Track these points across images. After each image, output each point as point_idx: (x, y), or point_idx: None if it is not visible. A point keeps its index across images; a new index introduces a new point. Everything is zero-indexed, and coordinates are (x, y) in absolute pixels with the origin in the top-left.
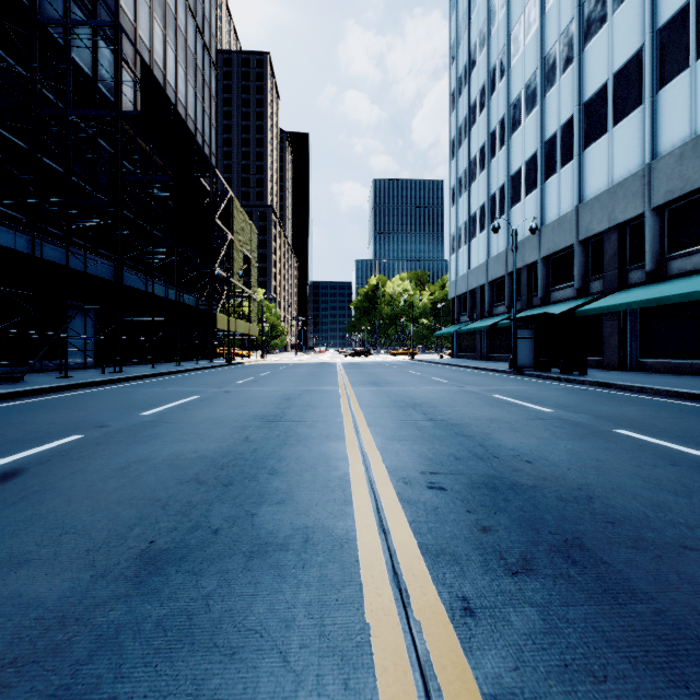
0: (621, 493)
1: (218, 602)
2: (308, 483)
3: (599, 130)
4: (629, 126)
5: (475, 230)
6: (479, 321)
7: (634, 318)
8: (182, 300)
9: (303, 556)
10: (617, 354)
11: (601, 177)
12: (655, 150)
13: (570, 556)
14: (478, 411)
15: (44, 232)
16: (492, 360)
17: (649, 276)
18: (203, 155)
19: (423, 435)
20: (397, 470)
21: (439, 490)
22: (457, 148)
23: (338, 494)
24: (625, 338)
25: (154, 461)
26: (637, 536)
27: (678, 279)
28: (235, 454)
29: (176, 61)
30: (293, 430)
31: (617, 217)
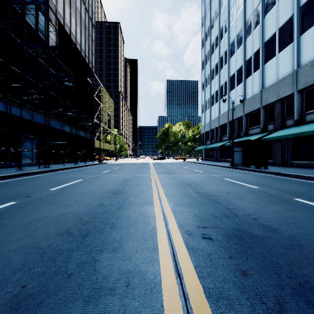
0: None
1: None
2: (132, 235)
3: (272, 55)
4: (286, 52)
5: (213, 102)
6: (215, 143)
7: (289, 142)
8: (78, 134)
9: (124, 300)
10: (280, 159)
11: (272, 76)
12: (299, 63)
13: (309, 300)
14: (220, 188)
15: (12, 101)
16: (221, 161)
17: (296, 122)
18: (88, 67)
19: (195, 202)
20: (183, 225)
21: (209, 240)
22: (205, 64)
23: (149, 243)
24: (284, 151)
25: (47, 219)
26: None
27: (310, 123)
28: (93, 214)
29: (76, 24)
30: (127, 199)
31: (280, 95)
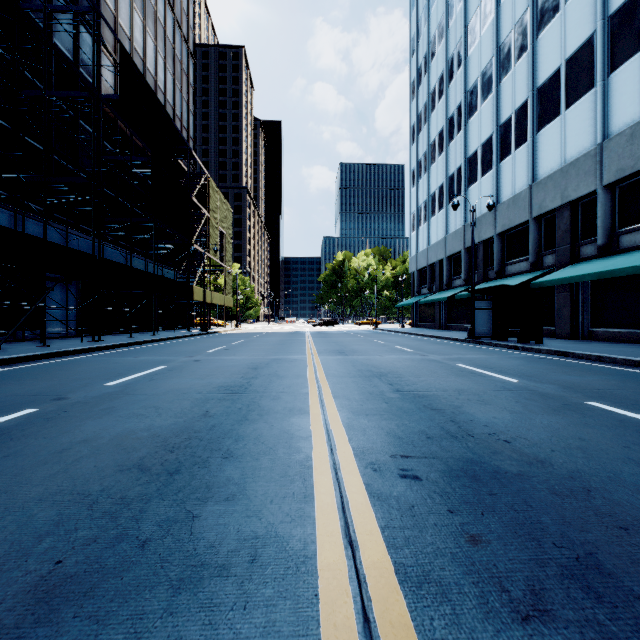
0: (621, 484)
1: None
2: (265, 471)
3: (552, 113)
4: (581, 108)
5: (434, 208)
6: (438, 293)
7: (586, 290)
8: (161, 273)
9: (246, 586)
10: (569, 324)
11: (553, 157)
12: (607, 130)
13: (590, 585)
14: (444, 381)
15: (26, 208)
16: (450, 329)
17: (600, 250)
18: (181, 138)
19: (391, 409)
20: (365, 453)
21: (413, 480)
22: (417, 133)
23: (298, 486)
24: (577, 309)
25: (100, 440)
26: None
27: (629, 253)
28: (190, 432)
29: (155, 50)
30: (256, 403)
31: (569, 194)
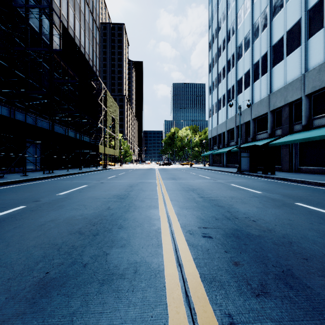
0: (307, 240)
1: (78, 318)
2: (139, 234)
3: (280, 58)
4: (294, 56)
5: (220, 106)
6: (222, 148)
7: (297, 147)
8: (82, 139)
9: (133, 282)
10: (288, 164)
11: (280, 80)
12: (307, 67)
13: (287, 282)
14: (224, 193)
15: (15, 106)
16: (228, 167)
17: (303, 127)
18: (92, 70)
19: (198, 206)
20: (186, 226)
21: (208, 238)
22: (212, 67)
23: (154, 241)
24: (292, 157)
25: (59, 220)
26: (322, 268)
27: (318, 128)
28: (102, 216)
29: (80, 26)
30: (133, 203)
31: (288, 99)
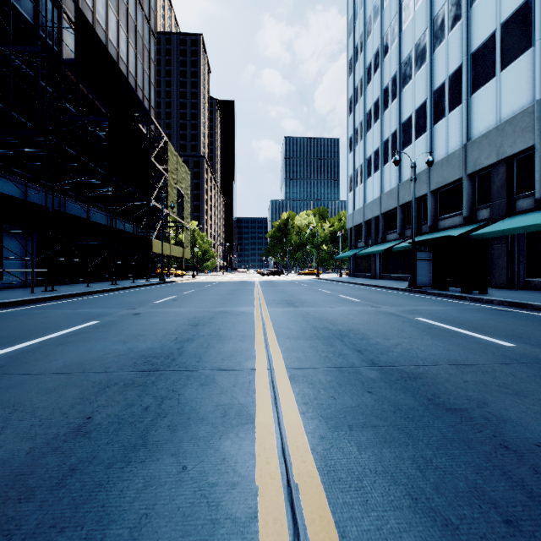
0: None
1: None
2: None
3: (487, 75)
4: (517, 68)
5: (370, 171)
6: (374, 246)
7: (522, 242)
8: (123, 228)
9: None
10: (505, 274)
11: (488, 117)
12: None
13: None
14: (423, 346)
15: None
16: (385, 279)
17: (537, 203)
18: (140, 102)
19: (383, 409)
20: None
21: None
22: (354, 104)
23: None
24: (512, 260)
25: None
26: None
27: None
28: (9, 498)
29: (118, 24)
30: (176, 393)
31: (505, 151)
